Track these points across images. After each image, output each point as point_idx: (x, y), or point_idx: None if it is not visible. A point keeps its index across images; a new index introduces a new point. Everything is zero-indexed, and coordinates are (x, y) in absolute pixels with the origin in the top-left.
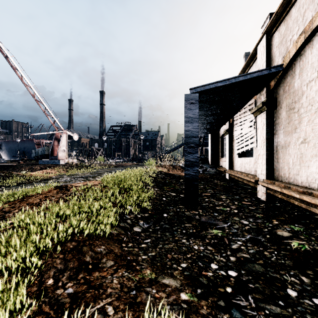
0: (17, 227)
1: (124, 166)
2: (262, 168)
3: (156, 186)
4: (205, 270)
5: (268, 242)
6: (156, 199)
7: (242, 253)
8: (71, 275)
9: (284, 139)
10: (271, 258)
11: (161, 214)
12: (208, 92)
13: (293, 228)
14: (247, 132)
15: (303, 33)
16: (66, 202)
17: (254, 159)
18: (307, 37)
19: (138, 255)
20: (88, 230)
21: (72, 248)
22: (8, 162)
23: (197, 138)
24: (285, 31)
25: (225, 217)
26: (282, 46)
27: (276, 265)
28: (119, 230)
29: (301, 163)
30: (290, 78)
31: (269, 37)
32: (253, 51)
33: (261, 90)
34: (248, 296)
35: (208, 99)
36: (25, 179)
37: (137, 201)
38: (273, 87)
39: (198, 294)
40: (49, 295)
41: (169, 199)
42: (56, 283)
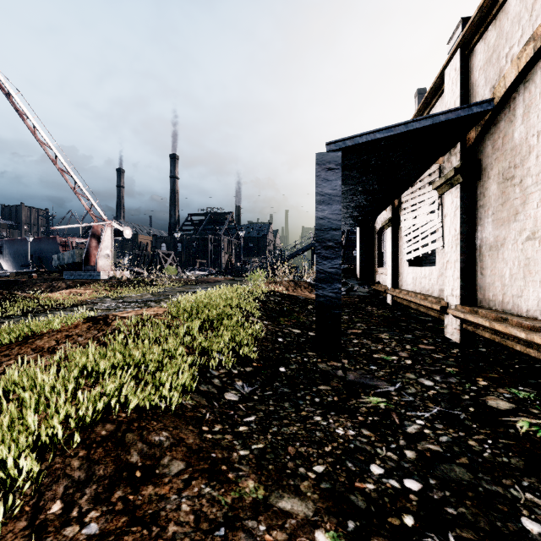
0: (1, 395)
1: (212, 283)
2: (454, 285)
3: (266, 317)
4: (361, 478)
5: (472, 421)
6: (266, 340)
7: (427, 443)
8: (99, 493)
9: (495, 233)
10: (482, 452)
11: (275, 367)
12: (359, 149)
13: (516, 394)
14: (426, 222)
15: (531, 40)
16: (101, 346)
17: (438, 270)
18: (540, 47)
19: (232, 449)
20: (138, 401)
21: (106, 436)
22: (11, 275)
23: (339, 231)
24: (497, 39)
25: (390, 373)
26: (492, 67)
27: (494, 466)
28: (197, 399)
29: (527, 276)
30: (505, 123)
31: (467, 53)
32: (437, 80)
33: (452, 147)
34: (447, 535)
35: (358, 163)
36: (37, 305)
37: (232, 344)
38: (474, 141)
39: (349, 532)
40: (48, 540)
41: (289, 341)
42: (67, 511)
